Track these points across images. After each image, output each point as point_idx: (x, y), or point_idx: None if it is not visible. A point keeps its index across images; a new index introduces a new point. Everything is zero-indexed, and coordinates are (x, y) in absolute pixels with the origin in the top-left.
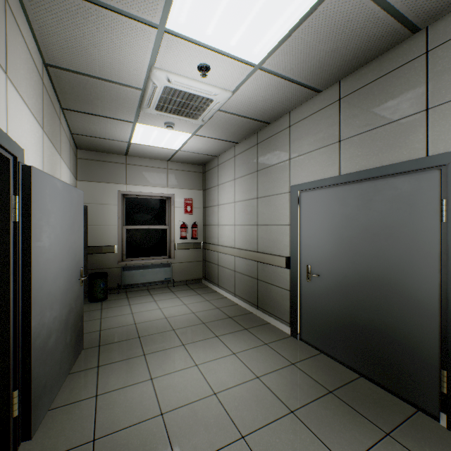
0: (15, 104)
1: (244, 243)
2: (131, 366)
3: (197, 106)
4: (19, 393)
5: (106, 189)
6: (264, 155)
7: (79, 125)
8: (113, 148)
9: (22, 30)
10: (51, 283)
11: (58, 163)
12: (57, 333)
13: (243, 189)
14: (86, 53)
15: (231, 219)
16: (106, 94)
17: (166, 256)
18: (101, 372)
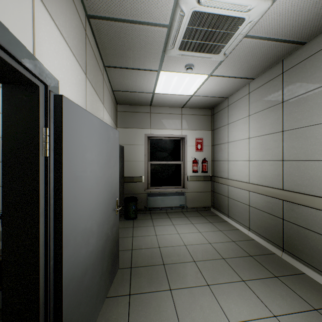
0: (47, 29)
1: (261, 179)
2: (159, 303)
3: (223, 33)
4: None
5: (136, 133)
6: (294, 82)
7: (117, 82)
8: (141, 100)
9: None
10: (87, 219)
11: (101, 110)
12: (93, 266)
13: (260, 124)
14: None
15: (244, 155)
16: (136, 41)
17: (180, 186)
18: (131, 303)
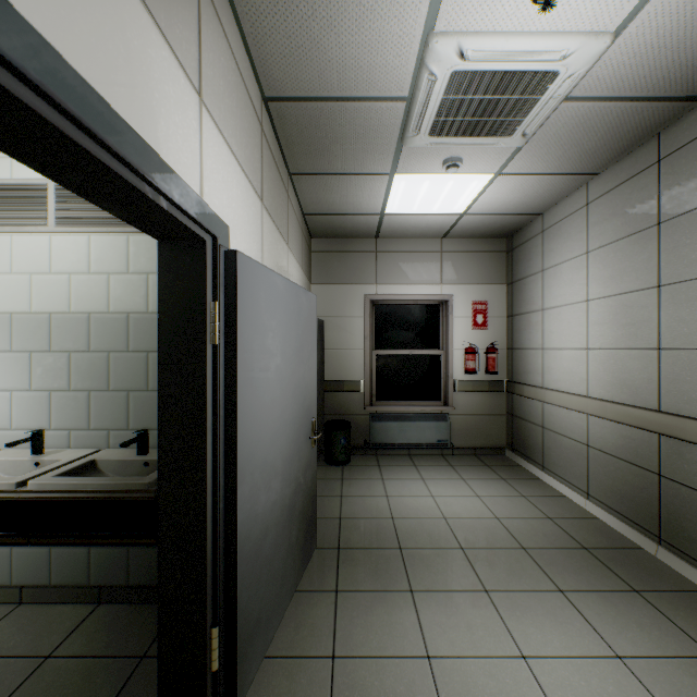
0: (215, 152)
1: (614, 388)
2: (389, 609)
3: (516, 100)
4: (219, 631)
5: (348, 293)
6: (683, 181)
7: (313, 198)
8: (358, 228)
9: (228, 35)
10: (268, 447)
11: (284, 257)
12: (276, 528)
13: (612, 272)
14: (317, 53)
15: (577, 337)
16: (348, 128)
17: (439, 401)
18: (340, 605)
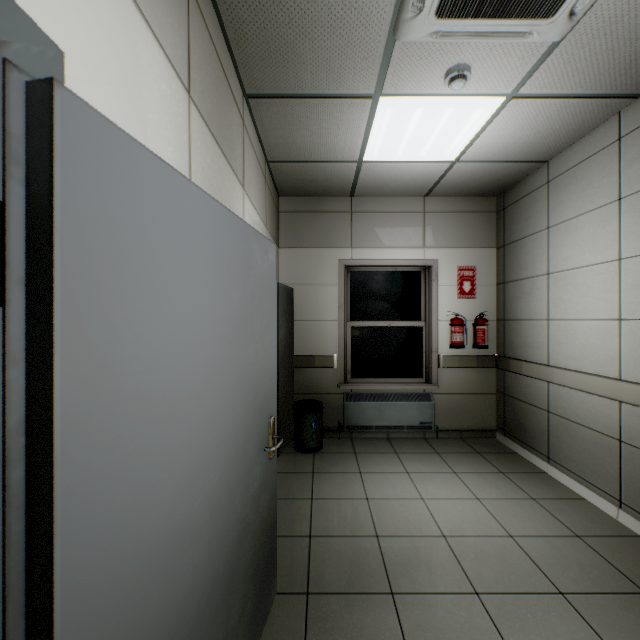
0: None
1: None
2: None
3: None
4: None
5: (320, 258)
6: None
7: (277, 137)
8: (331, 183)
9: None
10: (172, 501)
11: (236, 199)
12: (196, 634)
13: None
14: None
15: (602, 305)
16: (321, 4)
17: (421, 378)
18: None
